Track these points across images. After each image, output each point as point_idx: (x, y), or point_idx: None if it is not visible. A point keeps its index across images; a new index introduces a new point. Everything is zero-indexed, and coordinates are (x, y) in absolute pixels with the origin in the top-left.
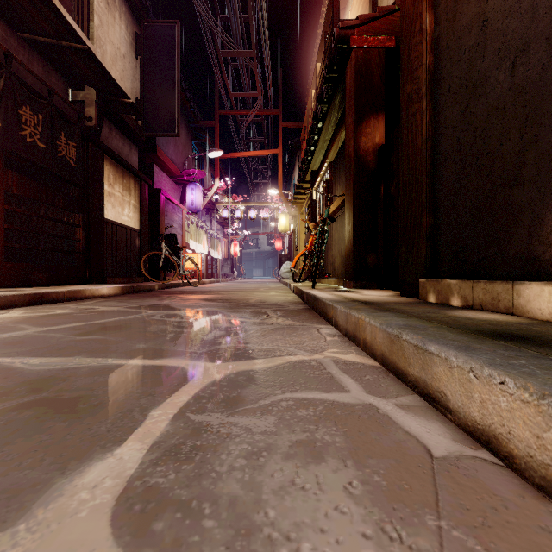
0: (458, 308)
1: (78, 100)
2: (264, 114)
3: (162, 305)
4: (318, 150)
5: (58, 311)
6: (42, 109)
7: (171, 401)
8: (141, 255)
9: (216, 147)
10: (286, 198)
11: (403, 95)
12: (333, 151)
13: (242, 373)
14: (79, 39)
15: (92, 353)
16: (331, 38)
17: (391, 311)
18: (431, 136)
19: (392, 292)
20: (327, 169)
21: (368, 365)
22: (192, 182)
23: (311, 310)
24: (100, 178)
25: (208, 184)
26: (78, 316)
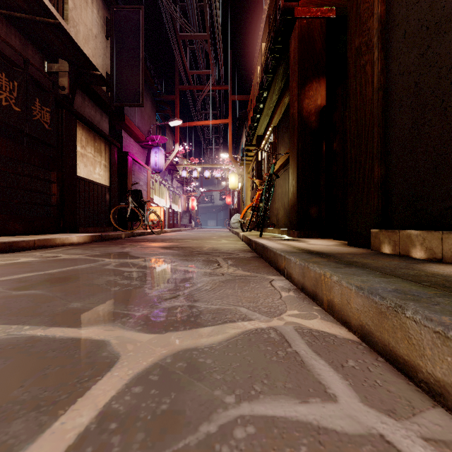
0: (425, 261)
1: (53, 71)
2: (216, 89)
3: (121, 253)
4: (263, 117)
5: (20, 260)
6: (17, 76)
7: (59, 427)
8: (111, 208)
9: (176, 118)
10: (235, 160)
11: (350, 50)
12: (277, 116)
13: (183, 354)
14: (51, 14)
15: (13, 316)
16: (275, 18)
17: (356, 266)
18: (383, 86)
19: (336, 241)
20: (271, 133)
21: (343, 338)
22: (156, 146)
23: (260, 258)
24: (73, 141)
25: (170, 149)
26: (35, 264)
